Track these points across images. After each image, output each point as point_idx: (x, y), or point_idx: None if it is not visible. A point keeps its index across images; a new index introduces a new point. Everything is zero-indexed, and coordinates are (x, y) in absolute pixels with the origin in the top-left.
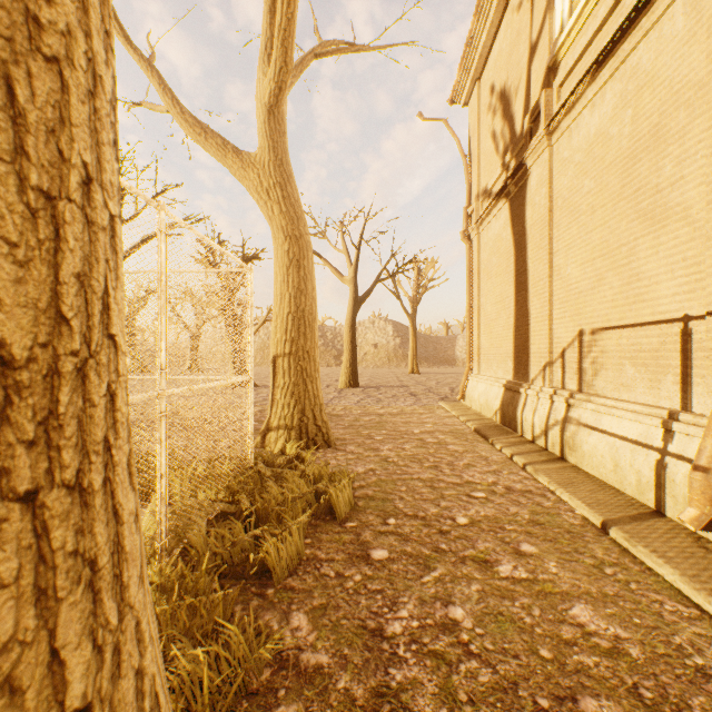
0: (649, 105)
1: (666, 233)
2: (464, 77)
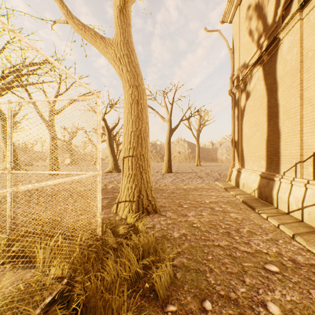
0: None
1: None
2: (230, 5)
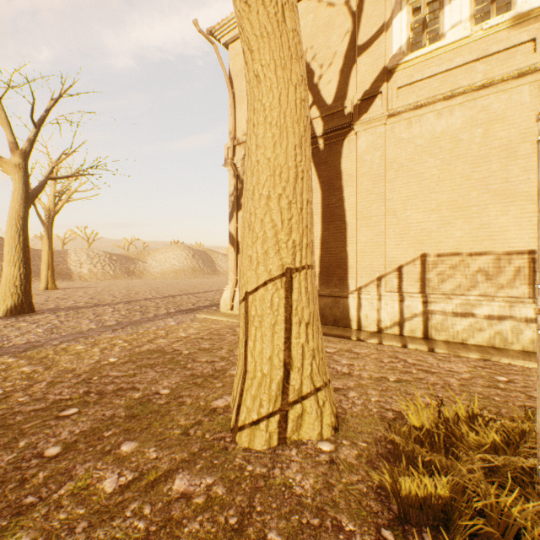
0: (499, 132)
1: (516, 205)
2: None
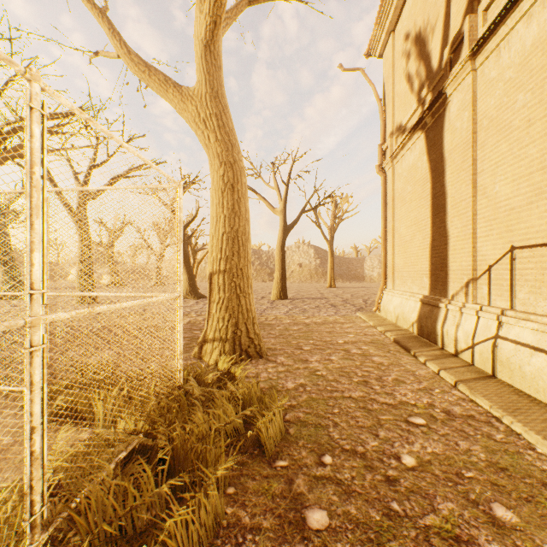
0: None
1: None
2: (379, 30)
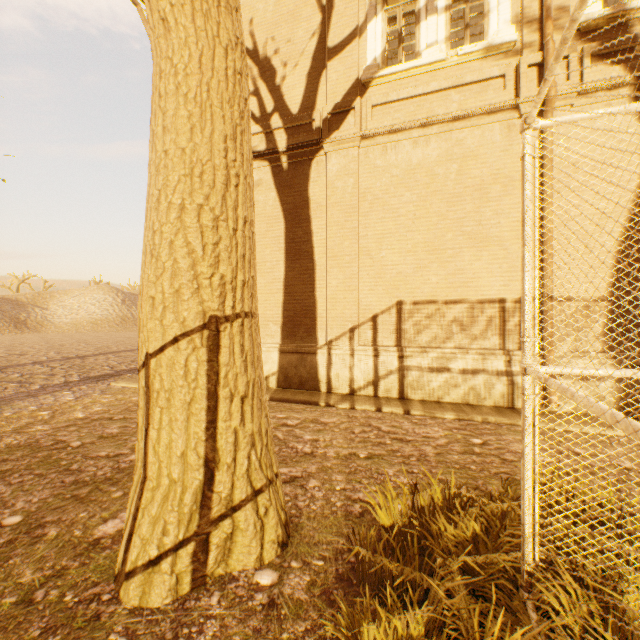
0: (473, 170)
1: (488, 250)
2: None
